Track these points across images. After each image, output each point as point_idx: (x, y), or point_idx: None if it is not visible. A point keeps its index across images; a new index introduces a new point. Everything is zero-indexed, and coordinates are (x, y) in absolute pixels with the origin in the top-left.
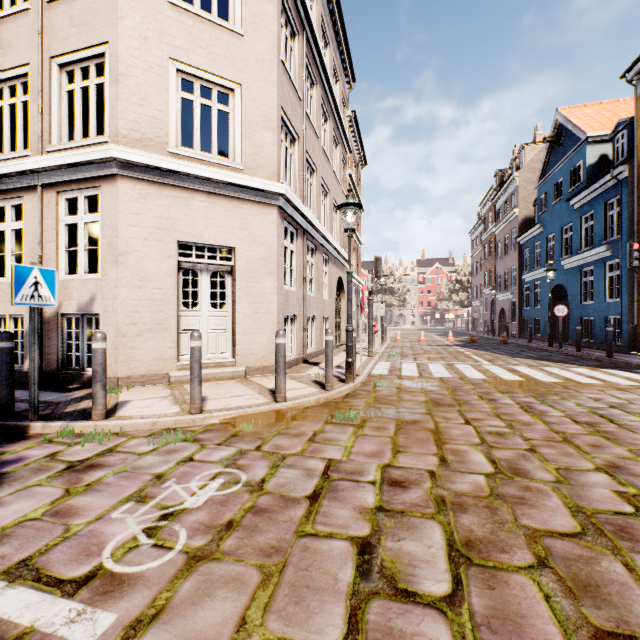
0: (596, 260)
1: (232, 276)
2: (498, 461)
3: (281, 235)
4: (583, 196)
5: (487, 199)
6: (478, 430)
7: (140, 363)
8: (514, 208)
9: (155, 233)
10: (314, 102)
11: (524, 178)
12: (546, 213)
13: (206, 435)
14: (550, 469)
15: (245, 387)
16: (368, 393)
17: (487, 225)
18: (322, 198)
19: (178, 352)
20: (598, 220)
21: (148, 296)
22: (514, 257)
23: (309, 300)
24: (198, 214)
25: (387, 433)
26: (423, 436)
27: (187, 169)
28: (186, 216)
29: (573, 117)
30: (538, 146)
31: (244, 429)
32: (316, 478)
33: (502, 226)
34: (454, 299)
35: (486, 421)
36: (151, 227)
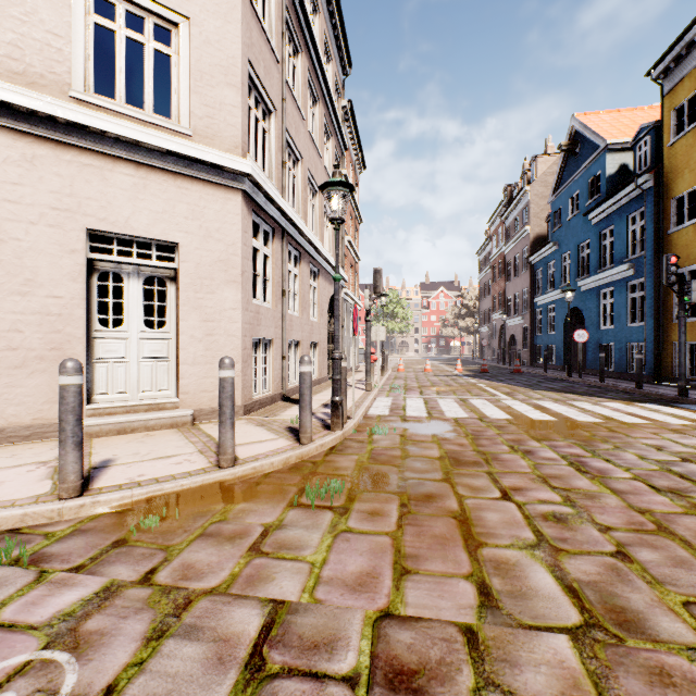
0: (617, 280)
1: (176, 284)
2: (580, 589)
3: (248, 231)
4: (603, 209)
5: (496, 216)
6: (525, 512)
7: (22, 408)
8: (525, 225)
9: (49, 215)
10: (298, 74)
11: (536, 192)
12: (561, 230)
13: (67, 545)
14: (676, 607)
15: (185, 441)
16: (361, 445)
17: (496, 244)
18: (310, 197)
19: (91, 390)
20: (619, 236)
21: (37, 308)
22: (525, 278)
23: (291, 320)
24: (121, 192)
25: (386, 525)
26: (444, 529)
27: (100, 124)
28: (101, 194)
29: (591, 123)
30: (550, 158)
31: (144, 527)
32: (233, 673)
33: (512, 245)
34: (460, 325)
35: (532, 492)
36: (42, 205)
